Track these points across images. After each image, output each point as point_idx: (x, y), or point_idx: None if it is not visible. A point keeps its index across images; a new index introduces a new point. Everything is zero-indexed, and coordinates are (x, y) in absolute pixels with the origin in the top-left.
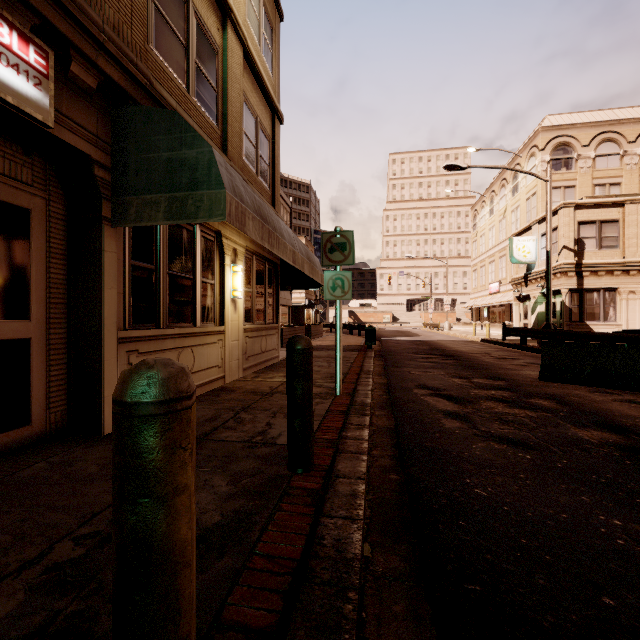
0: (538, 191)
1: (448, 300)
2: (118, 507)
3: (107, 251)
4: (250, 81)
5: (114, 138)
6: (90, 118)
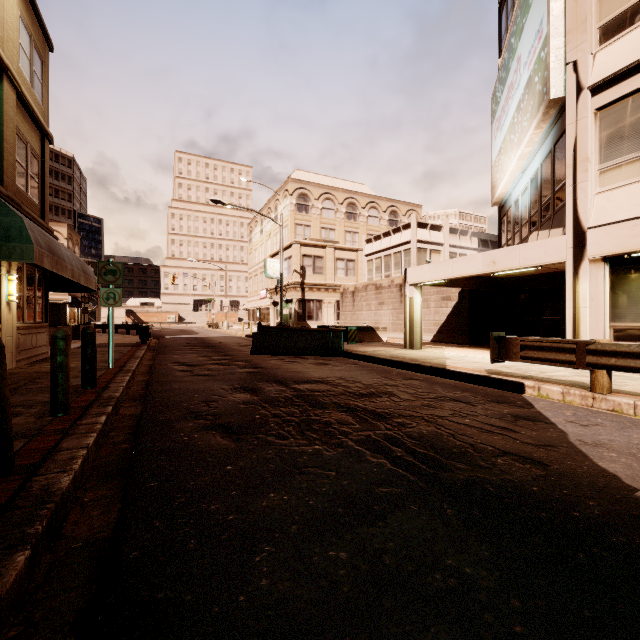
0: (289, 224)
1: (227, 302)
2: (55, 358)
3: None
4: (21, 114)
5: None
6: None
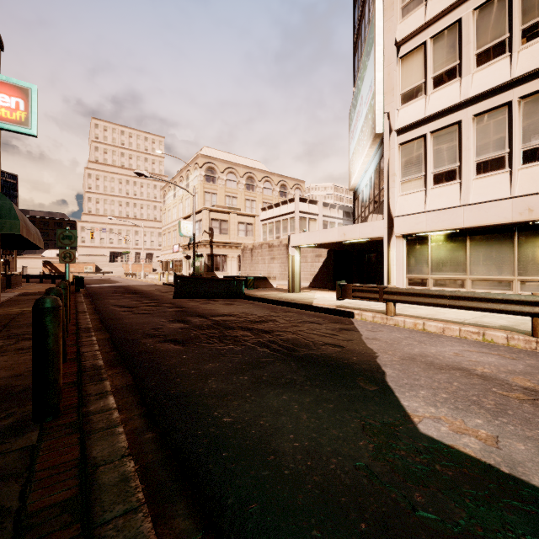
0: (199, 192)
1: (144, 255)
2: None
3: None
4: None
5: None
6: None
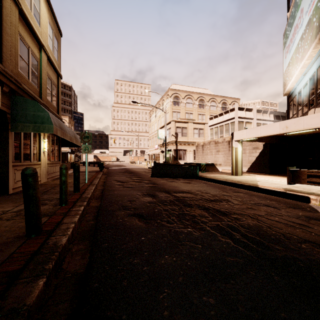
0: (169, 112)
1: (139, 151)
2: (61, 178)
3: (10, 139)
4: (49, 66)
5: (12, 105)
6: (6, 100)
